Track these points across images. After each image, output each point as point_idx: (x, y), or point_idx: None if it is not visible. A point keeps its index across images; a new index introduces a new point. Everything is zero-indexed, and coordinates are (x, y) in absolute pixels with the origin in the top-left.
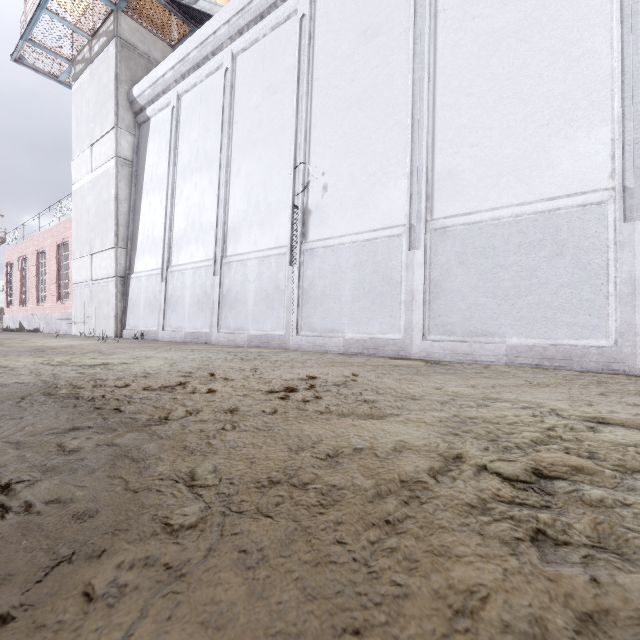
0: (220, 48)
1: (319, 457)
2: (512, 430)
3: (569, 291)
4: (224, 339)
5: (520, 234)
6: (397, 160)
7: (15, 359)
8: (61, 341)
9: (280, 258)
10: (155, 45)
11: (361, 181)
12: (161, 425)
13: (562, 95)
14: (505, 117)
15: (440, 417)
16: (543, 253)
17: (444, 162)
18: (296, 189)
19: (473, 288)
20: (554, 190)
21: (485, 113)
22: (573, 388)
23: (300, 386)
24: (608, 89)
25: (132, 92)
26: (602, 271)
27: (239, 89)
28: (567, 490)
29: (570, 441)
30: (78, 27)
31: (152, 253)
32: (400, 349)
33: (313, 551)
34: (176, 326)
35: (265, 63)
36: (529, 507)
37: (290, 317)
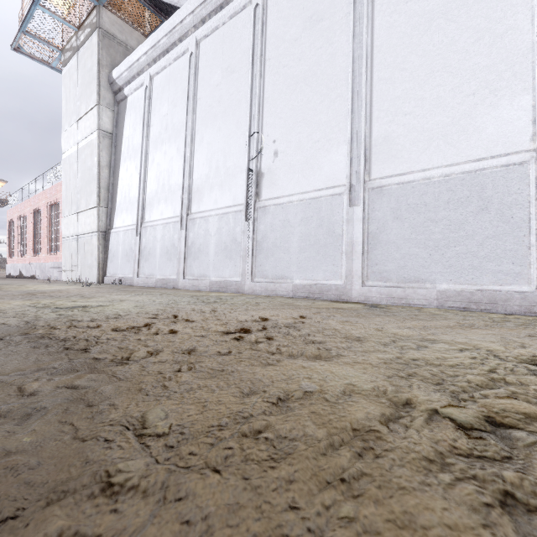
0: (186, 35)
1: (270, 402)
2: (455, 373)
3: (494, 242)
4: (189, 284)
5: (449, 192)
6: (339, 128)
7: (7, 302)
8: (51, 286)
9: (237, 215)
10: (131, 35)
11: (307, 147)
12: (122, 366)
13: (487, 68)
14: (435, 88)
15: (384, 359)
16: (470, 208)
17: (380, 129)
18: (251, 155)
19: (407, 240)
20: (480, 152)
21: (417, 85)
22: (502, 330)
23: (253, 327)
24: (529, 61)
25: (112, 75)
26: (524, 224)
27: (202, 70)
28: (526, 442)
29: (514, 385)
30: (67, 20)
31: (128, 211)
32: (342, 293)
33: (263, 520)
34: (148, 273)
35: (224, 47)
36: (490, 462)
37: (245, 266)
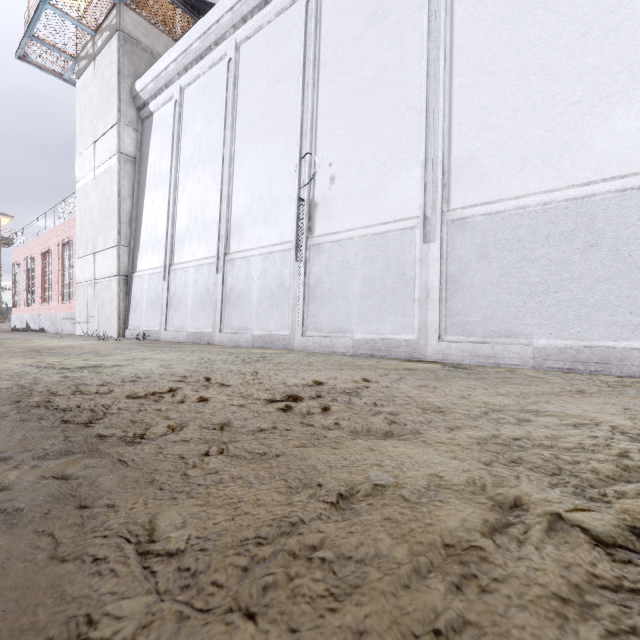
0: (223, 37)
1: (328, 501)
2: (574, 458)
3: (606, 286)
4: (227, 339)
5: (549, 224)
6: (410, 147)
7: (5, 360)
8: (62, 341)
9: (285, 254)
10: (158, 39)
11: (371, 171)
12: (132, 447)
13: (597, 69)
14: (531, 96)
15: (477, 438)
16: (575, 244)
17: (462, 147)
18: (302, 181)
19: (495, 284)
20: (588, 174)
21: (508, 92)
22: (623, 398)
23: (305, 394)
24: None
25: (135, 87)
26: None
27: (243, 79)
28: None
29: None
30: (81, 22)
31: (155, 251)
32: (414, 351)
33: None
34: (178, 326)
35: (269, 51)
36: None
37: (295, 316)
